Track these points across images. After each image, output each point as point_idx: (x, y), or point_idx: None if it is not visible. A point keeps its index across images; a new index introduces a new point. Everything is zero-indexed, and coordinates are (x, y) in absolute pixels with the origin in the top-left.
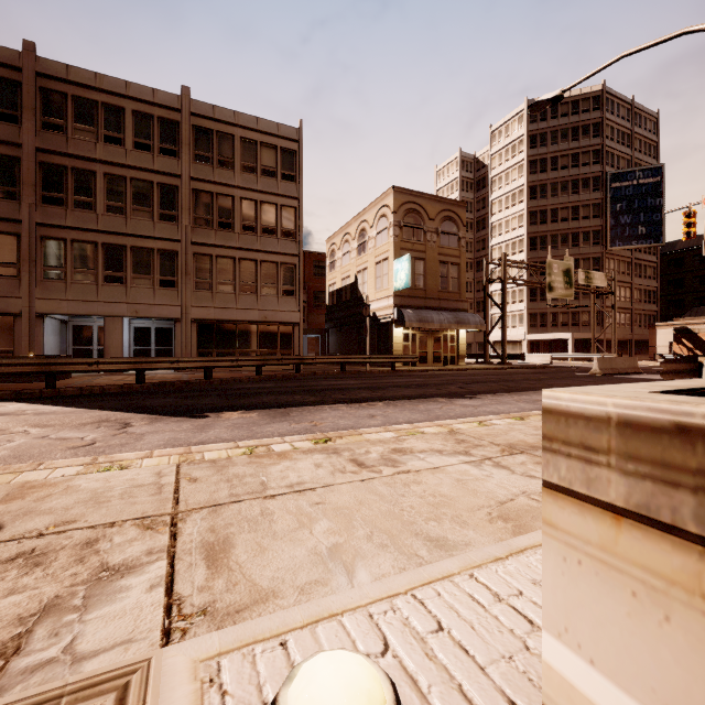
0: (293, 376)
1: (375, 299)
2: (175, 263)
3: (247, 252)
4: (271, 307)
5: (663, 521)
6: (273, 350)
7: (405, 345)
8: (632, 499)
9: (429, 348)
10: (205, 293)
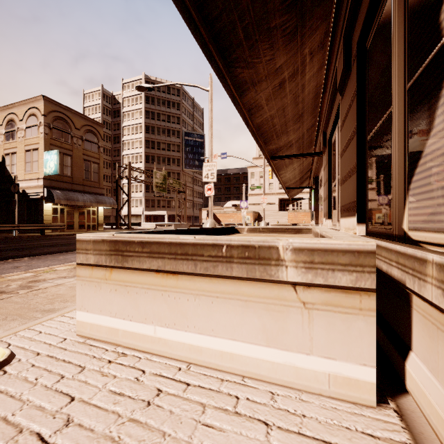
0: None
1: (24, 179)
2: None
3: None
4: None
5: (100, 264)
6: None
7: (55, 216)
8: (95, 261)
9: (75, 219)
10: None
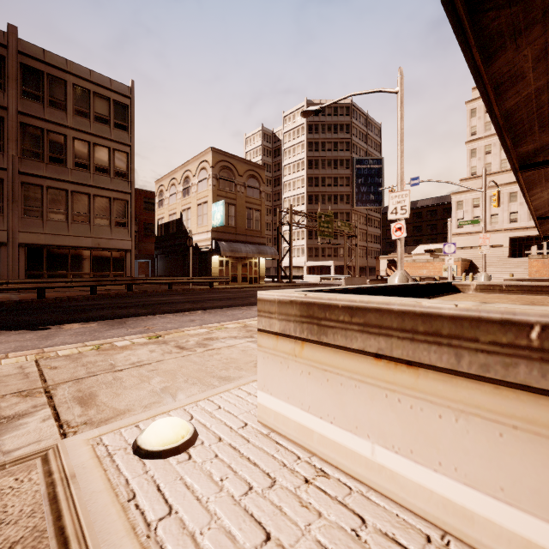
0: (126, 294)
1: (197, 232)
2: (0, 190)
3: (80, 186)
4: (104, 236)
5: (287, 334)
6: (106, 273)
7: (221, 269)
8: (281, 329)
9: (238, 271)
10: (35, 220)
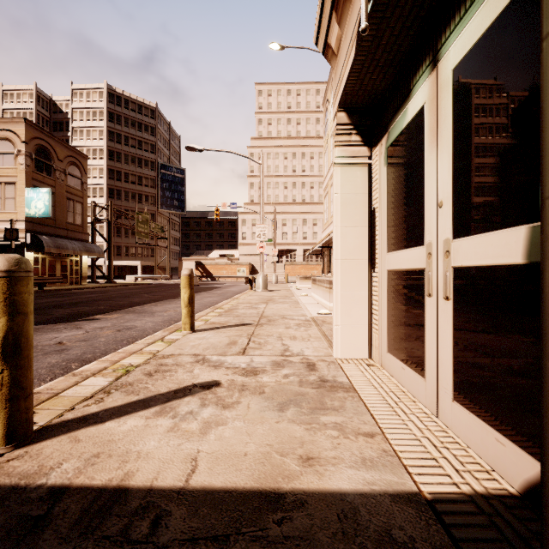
0: None
1: None
2: None
3: None
4: None
5: None
6: None
7: (36, 267)
8: None
9: (57, 271)
10: None
